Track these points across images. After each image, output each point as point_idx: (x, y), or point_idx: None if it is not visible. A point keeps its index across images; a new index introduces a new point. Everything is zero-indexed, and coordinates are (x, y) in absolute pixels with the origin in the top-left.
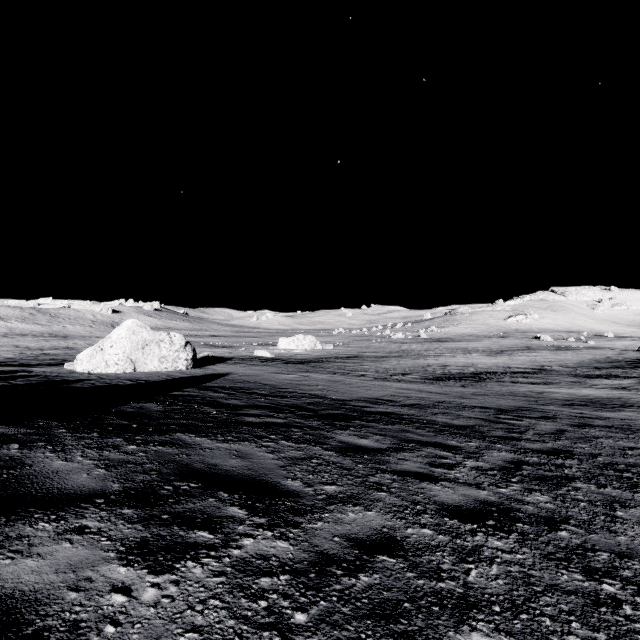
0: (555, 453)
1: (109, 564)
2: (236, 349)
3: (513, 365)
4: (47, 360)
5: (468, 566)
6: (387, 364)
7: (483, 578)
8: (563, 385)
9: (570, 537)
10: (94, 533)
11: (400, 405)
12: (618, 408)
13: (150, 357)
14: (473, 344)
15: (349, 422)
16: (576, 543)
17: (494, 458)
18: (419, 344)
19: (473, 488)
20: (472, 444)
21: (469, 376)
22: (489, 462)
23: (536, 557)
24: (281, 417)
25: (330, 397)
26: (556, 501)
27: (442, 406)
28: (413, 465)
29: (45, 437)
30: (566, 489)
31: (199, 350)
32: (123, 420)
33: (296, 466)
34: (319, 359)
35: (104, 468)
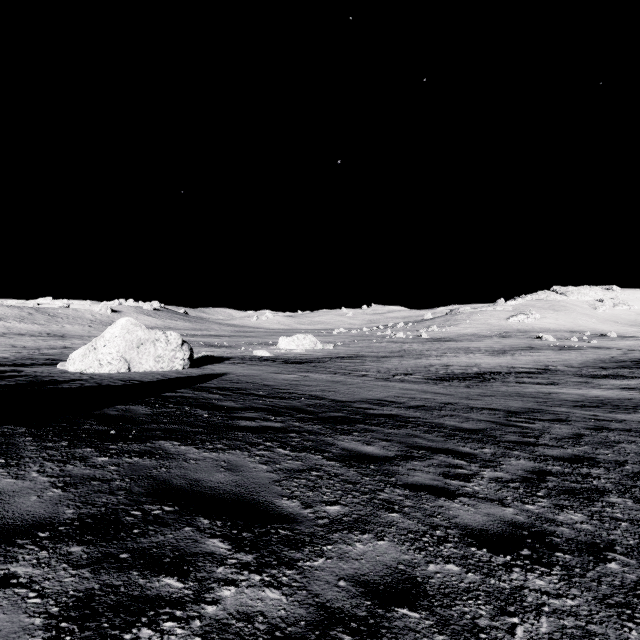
0: (578, 461)
1: (29, 638)
2: (235, 349)
3: (517, 365)
4: (42, 360)
5: (511, 620)
6: (389, 364)
7: (533, 639)
8: (570, 385)
9: (622, 571)
10: (22, 585)
11: (405, 407)
12: (632, 410)
13: (145, 356)
14: (475, 344)
15: (352, 426)
16: (632, 580)
17: (513, 467)
18: (420, 344)
19: (496, 505)
20: (487, 451)
21: (473, 376)
22: (509, 472)
23: (591, 603)
24: (279, 420)
25: (331, 398)
26: (593, 521)
27: (449, 408)
28: (425, 476)
29: (2, 447)
30: (600, 505)
31: (198, 350)
32: (102, 425)
33: (293, 480)
34: (319, 359)
35: (61, 487)
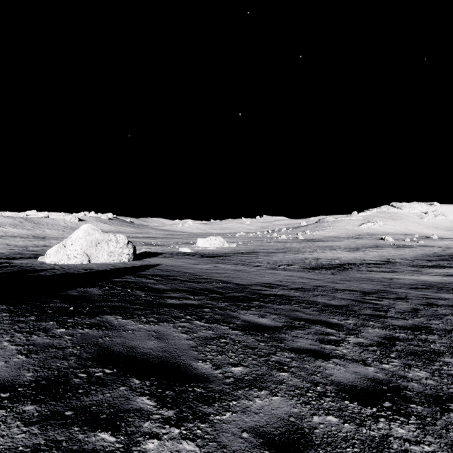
0: (417, 329)
1: None
2: (166, 247)
3: (367, 258)
4: (28, 254)
5: None
6: (275, 257)
7: None
8: (406, 273)
9: None
10: None
11: (288, 288)
12: (452, 290)
13: (101, 252)
14: (337, 243)
15: (250, 303)
16: None
17: (370, 334)
18: (298, 243)
19: (361, 365)
20: (350, 322)
21: (336, 266)
22: (367, 338)
23: (443, 448)
24: (196, 299)
25: (235, 282)
26: (434, 377)
27: (320, 289)
28: (306, 342)
29: None
30: (438, 364)
31: (140, 247)
32: (65, 303)
33: (206, 346)
34: (226, 254)
35: (25, 354)
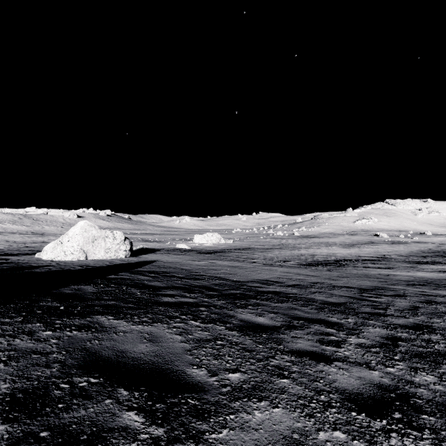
0: (419, 328)
1: None
2: (163, 243)
3: (362, 254)
4: (26, 251)
5: None
6: (272, 254)
7: None
8: (402, 269)
9: None
10: None
11: (285, 285)
12: None
13: (98, 249)
14: (332, 239)
15: (247, 301)
16: None
17: (372, 334)
18: (294, 239)
19: (365, 368)
20: (350, 320)
21: (332, 262)
22: (369, 338)
23: None
24: (192, 297)
25: (231, 279)
26: (443, 382)
27: (317, 286)
28: (306, 343)
29: None
30: (445, 367)
31: (137, 244)
32: (56, 302)
33: (202, 349)
34: (223, 250)
35: (4, 361)
